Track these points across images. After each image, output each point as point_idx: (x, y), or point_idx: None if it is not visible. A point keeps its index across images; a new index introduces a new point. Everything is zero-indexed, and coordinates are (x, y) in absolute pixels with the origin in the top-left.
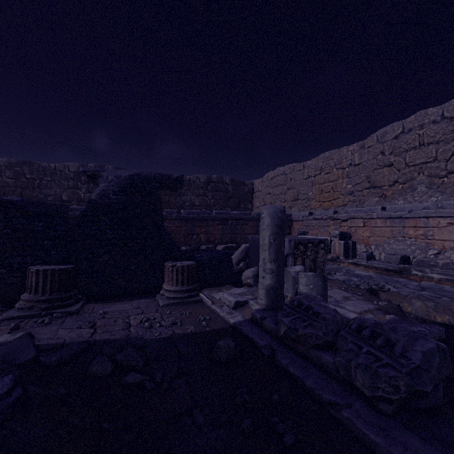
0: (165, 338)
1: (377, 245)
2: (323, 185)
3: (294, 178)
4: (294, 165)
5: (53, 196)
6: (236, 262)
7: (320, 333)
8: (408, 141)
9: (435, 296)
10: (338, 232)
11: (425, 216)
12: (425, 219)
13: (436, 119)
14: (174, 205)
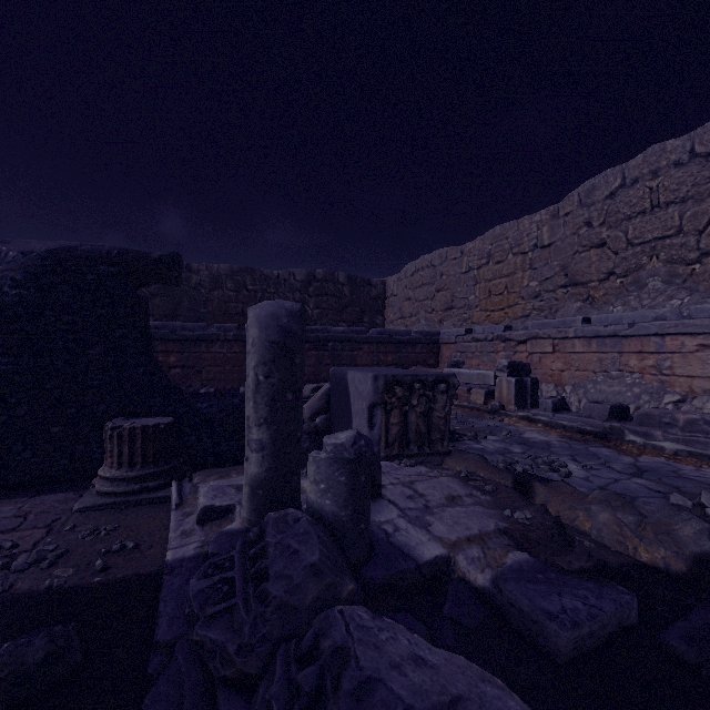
0: None
1: (576, 386)
2: (491, 283)
3: (446, 272)
4: (446, 251)
5: None
6: (310, 416)
7: (233, 647)
8: (632, 201)
9: (657, 491)
10: (506, 362)
11: (657, 332)
12: (659, 338)
13: (681, 159)
14: None
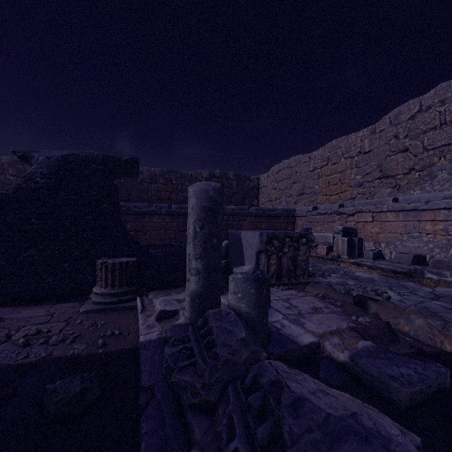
0: (26, 363)
1: (388, 243)
2: (329, 177)
3: (299, 171)
4: (299, 157)
5: None
6: None
7: (199, 385)
8: (427, 120)
9: (451, 308)
10: (341, 227)
11: (445, 207)
12: (446, 211)
13: None
14: (175, 201)
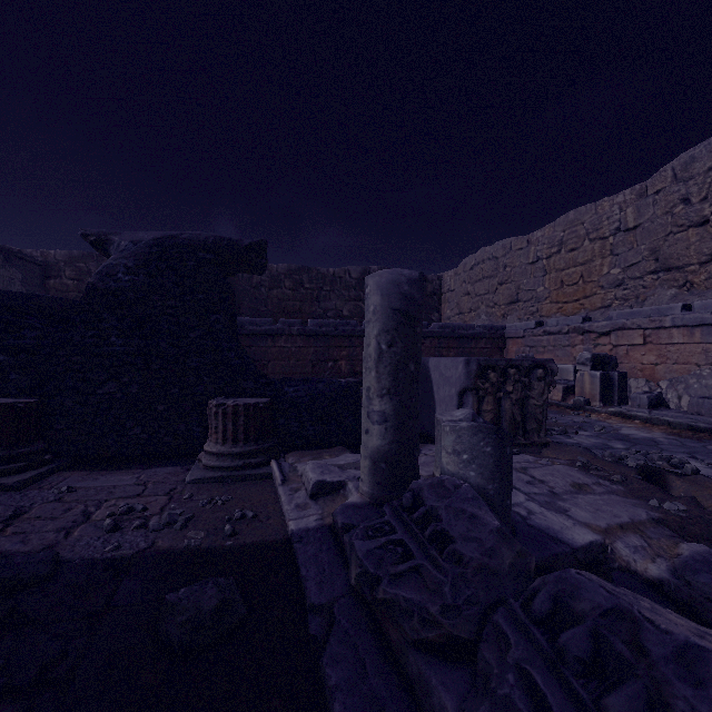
0: (119, 558)
1: (673, 381)
2: (563, 272)
3: (510, 264)
4: (510, 241)
5: None
6: None
7: (435, 607)
8: None
9: None
10: (588, 354)
11: None
12: None
13: None
14: (308, 316)
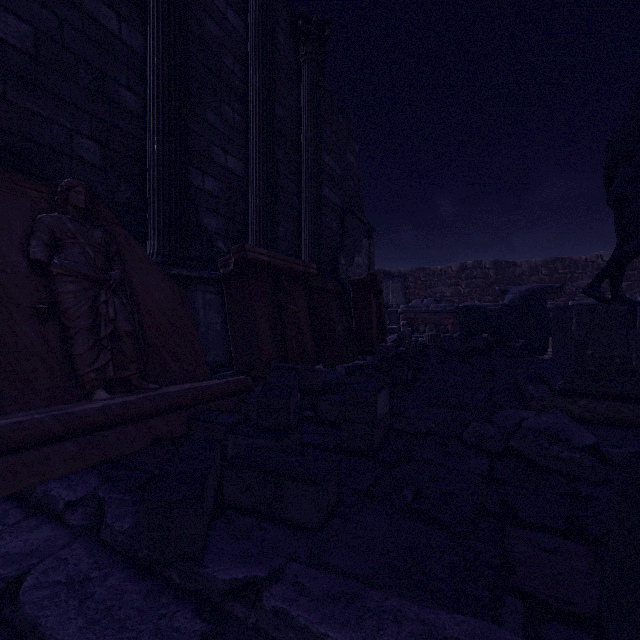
0: None
1: None
2: None
3: None
4: None
5: (439, 293)
6: None
7: None
8: None
9: None
10: None
11: None
12: None
13: None
14: (562, 293)
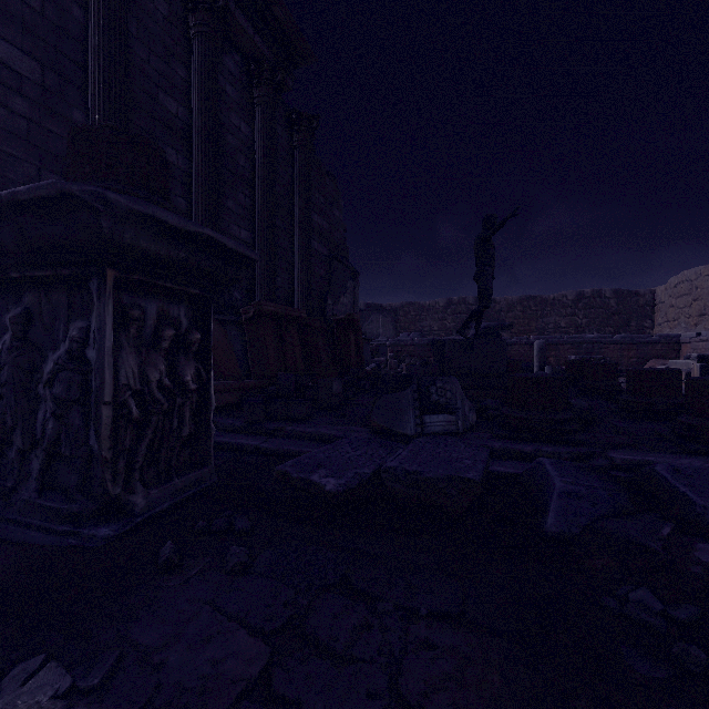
0: None
1: None
2: None
3: (699, 286)
4: (700, 269)
5: (428, 327)
6: None
7: None
8: None
9: None
10: (695, 355)
11: None
12: None
13: None
14: (534, 328)
